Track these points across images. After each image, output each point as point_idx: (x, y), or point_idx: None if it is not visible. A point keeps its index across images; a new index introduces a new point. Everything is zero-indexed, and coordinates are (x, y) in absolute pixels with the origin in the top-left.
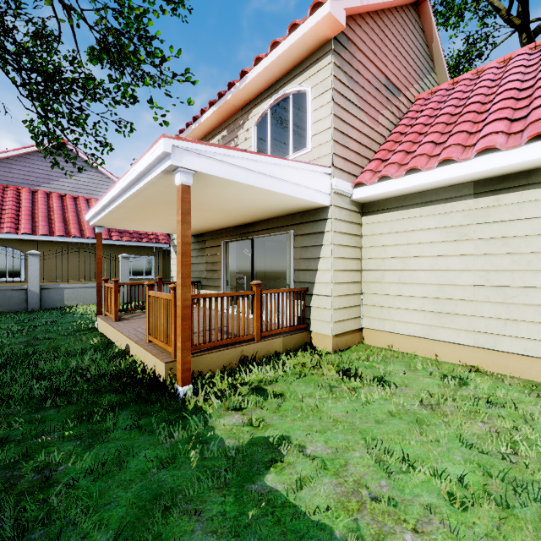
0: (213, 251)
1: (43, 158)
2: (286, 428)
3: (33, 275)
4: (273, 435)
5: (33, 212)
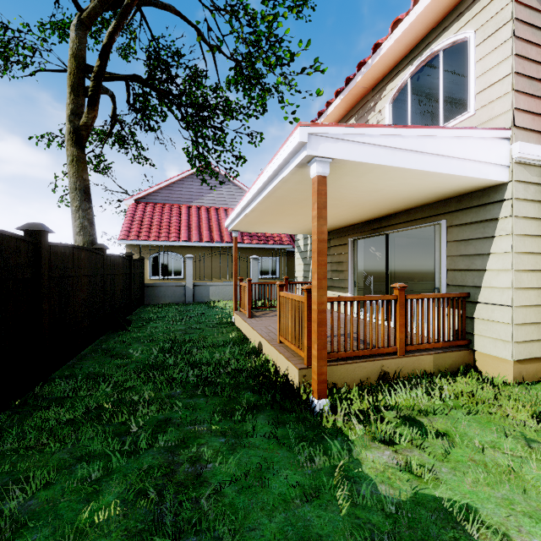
0: (338, 250)
1: (195, 179)
2: (465, 491)
3: (189, 274)
4: (447, 498)
5: (189, 224)
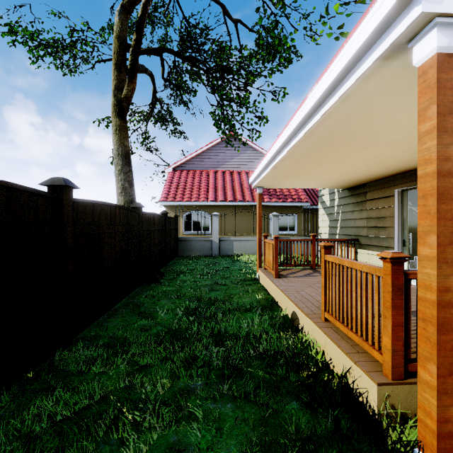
0: (378, 204)
1: (221, 147)
2: None
3: (215, 230)
4: None
5: (215, 186)
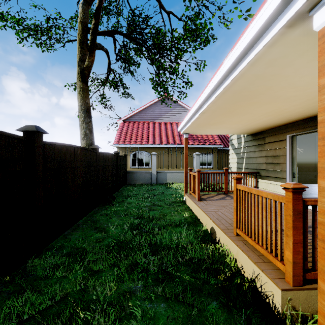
0: (274, 146)
1: (158, 105)
2: None
3: (153, 165)
4: None
5: (154, 133)
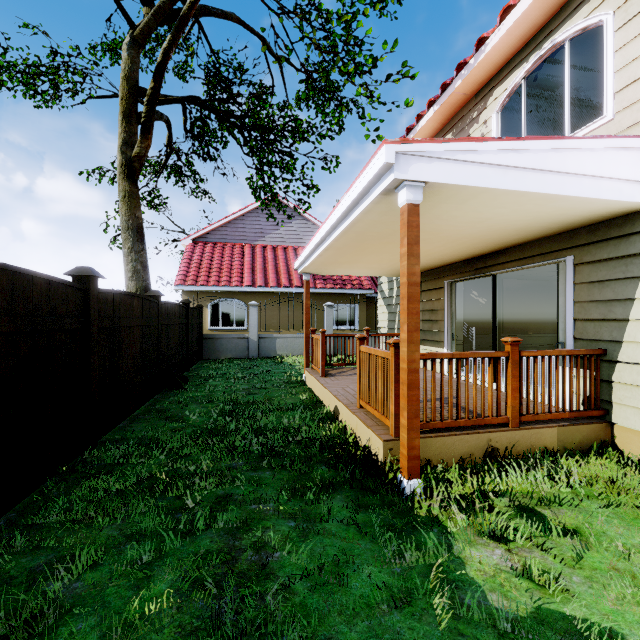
0: (432, 295)
1: (260, 214)
2: (606, 610)
3: (253, 324)
4: (582, 618)
5: (253, 266)
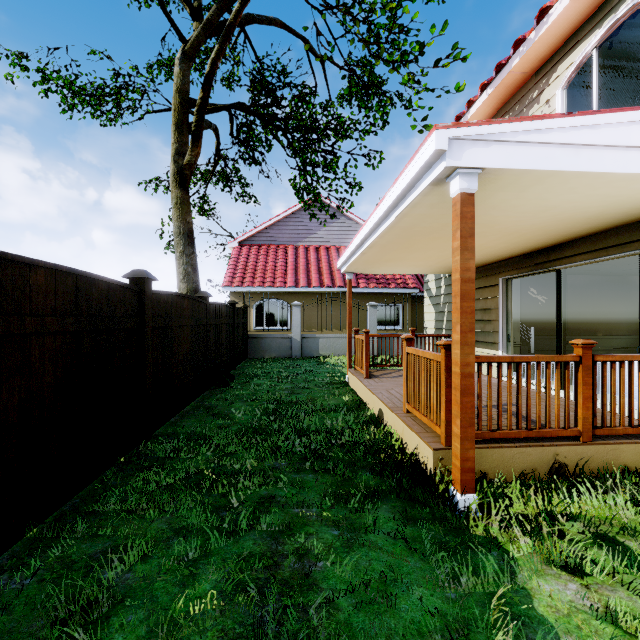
0: (484, 293)
1: (303, 215)
2: None
3: (296, 324)
4: None
5: (296, 266)
